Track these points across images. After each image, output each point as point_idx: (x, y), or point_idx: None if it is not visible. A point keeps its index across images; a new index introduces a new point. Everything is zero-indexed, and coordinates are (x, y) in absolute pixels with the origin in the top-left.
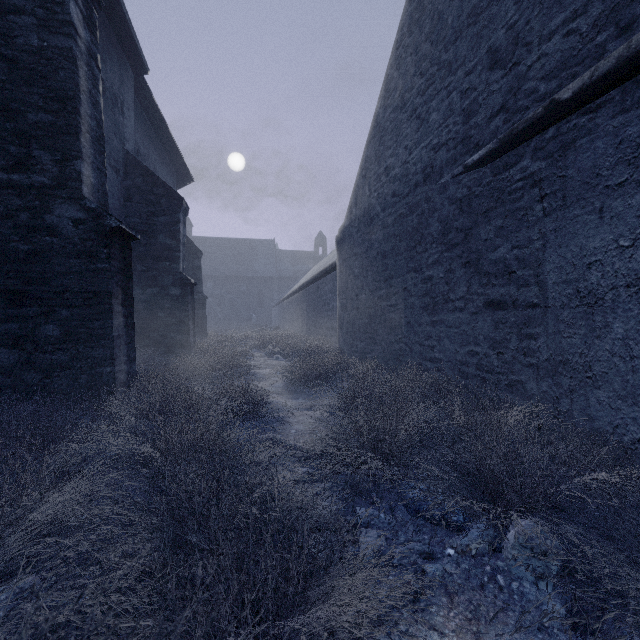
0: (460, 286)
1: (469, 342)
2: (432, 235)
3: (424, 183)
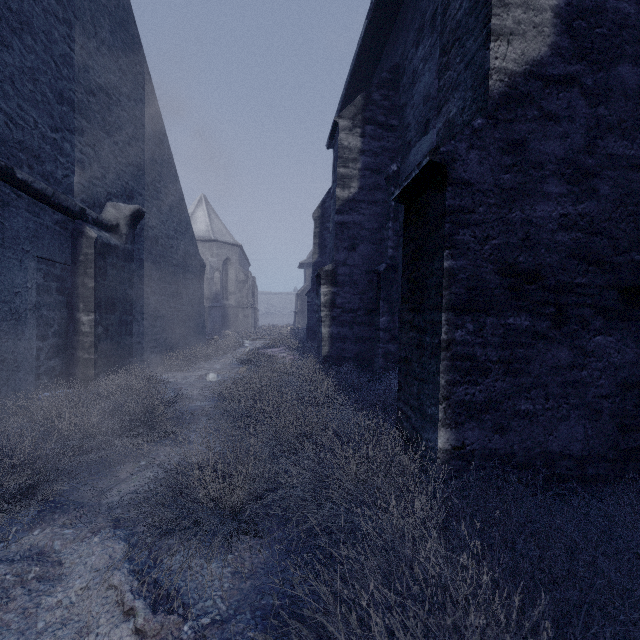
0: None
1: None
2: None
3: None
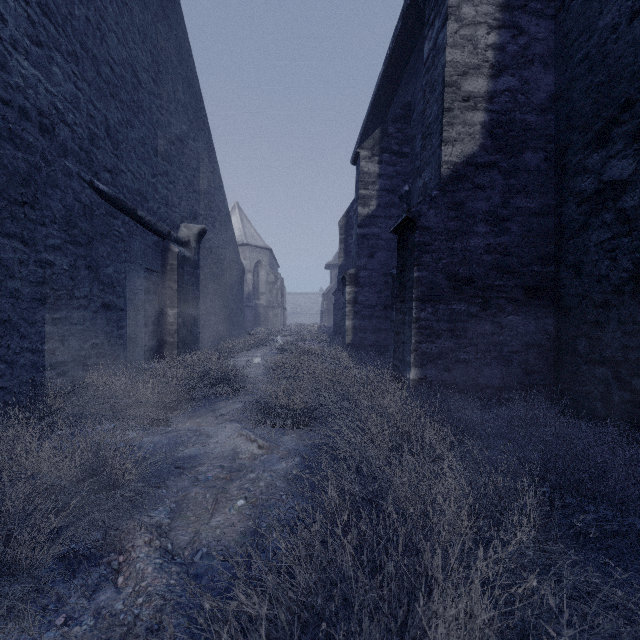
0: (85, 286)
1: (92, 337)
2: (54, 212)
3: (42, 132)
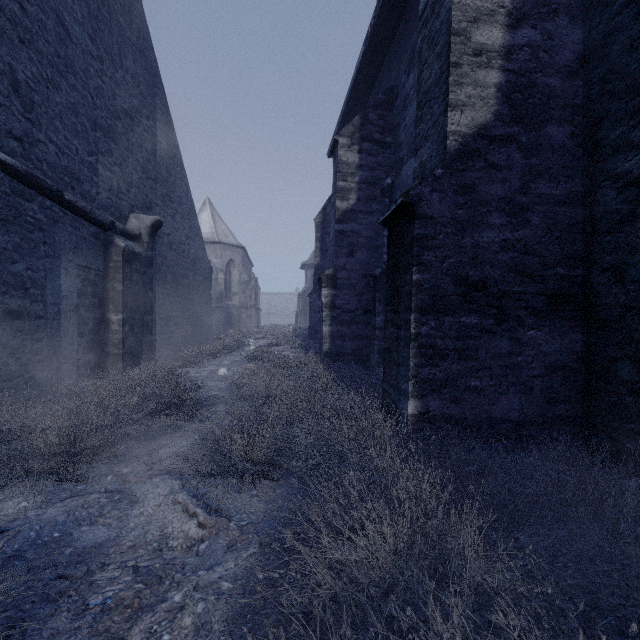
0: None
1: None
2: None
3: None
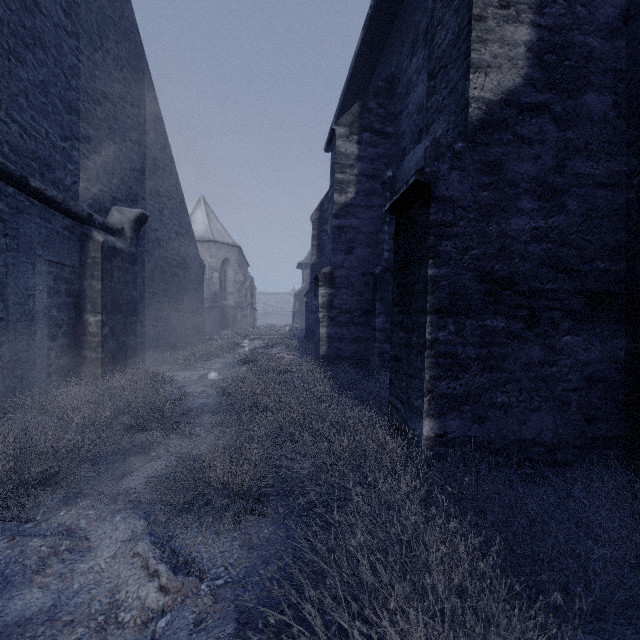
0: None
1: None
2: None
3: None
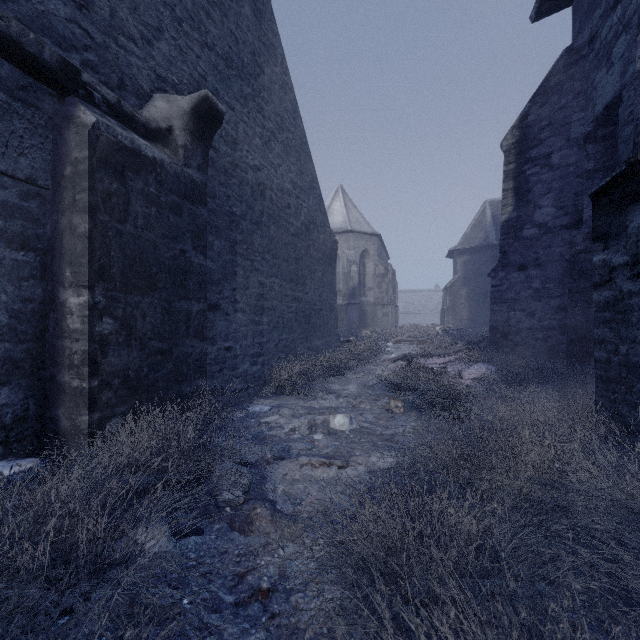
0: None
1: None
2: None
3: None
